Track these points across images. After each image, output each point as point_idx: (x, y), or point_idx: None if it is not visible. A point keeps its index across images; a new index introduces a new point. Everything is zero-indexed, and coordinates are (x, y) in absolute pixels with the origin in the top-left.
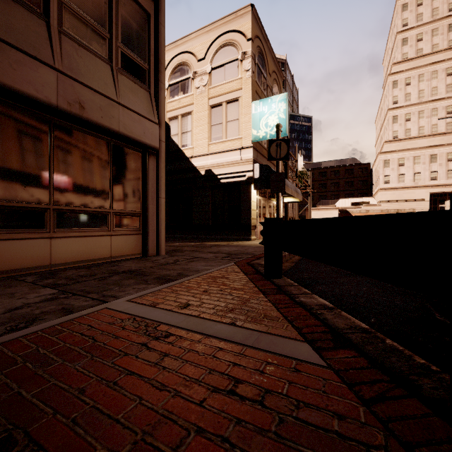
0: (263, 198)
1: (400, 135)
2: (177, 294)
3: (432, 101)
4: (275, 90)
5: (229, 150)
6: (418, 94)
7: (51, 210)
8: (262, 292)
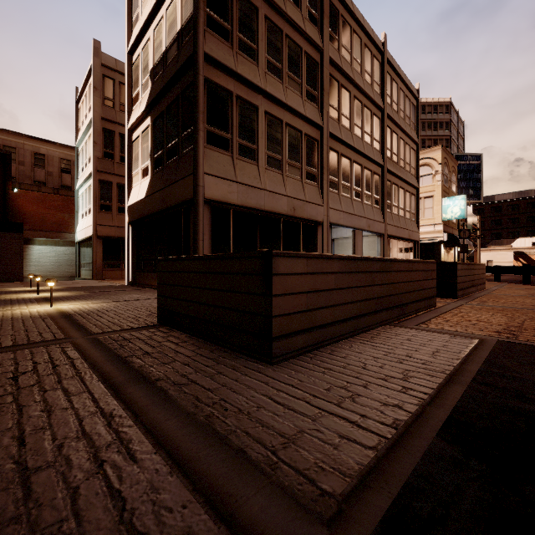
0: (446, 250)
1: None
2: None
3: None
4: (453, 177)
5: (426, 225)
6: None
7: None
8: None
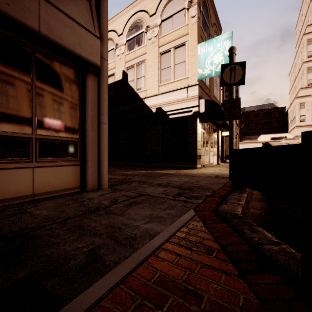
0: (206, 132)
1: None
2: None
3: None
4: None
5: (176, 89)
6: None
7: None
8: None
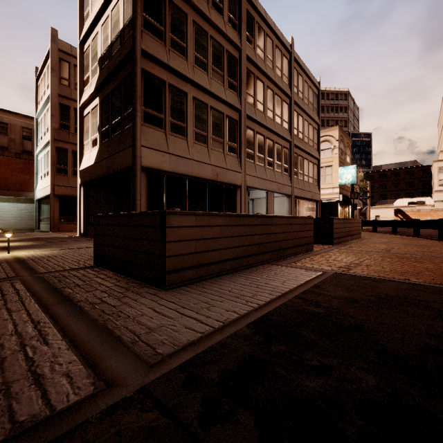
0: (342, 208)
1: None
2: None
3: None
4: (347, 151)
5: (326, 188)
6: None
7: None
8: None
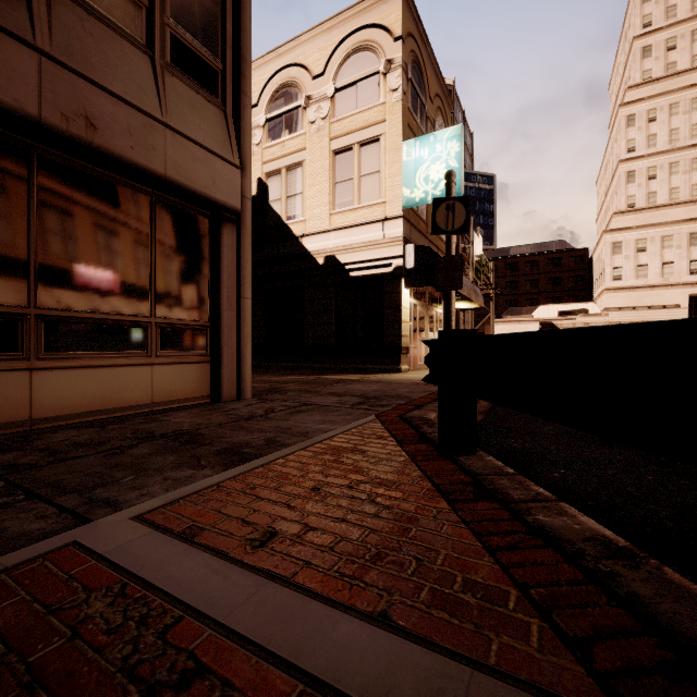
0: (420, 303)
1: (638, 202)
2: (253, 499)
3: (692, 146)
4: (440, 125)
5: (364, 222)
6: (669, 136)
7: (31, 317)
8: (442, 492)
